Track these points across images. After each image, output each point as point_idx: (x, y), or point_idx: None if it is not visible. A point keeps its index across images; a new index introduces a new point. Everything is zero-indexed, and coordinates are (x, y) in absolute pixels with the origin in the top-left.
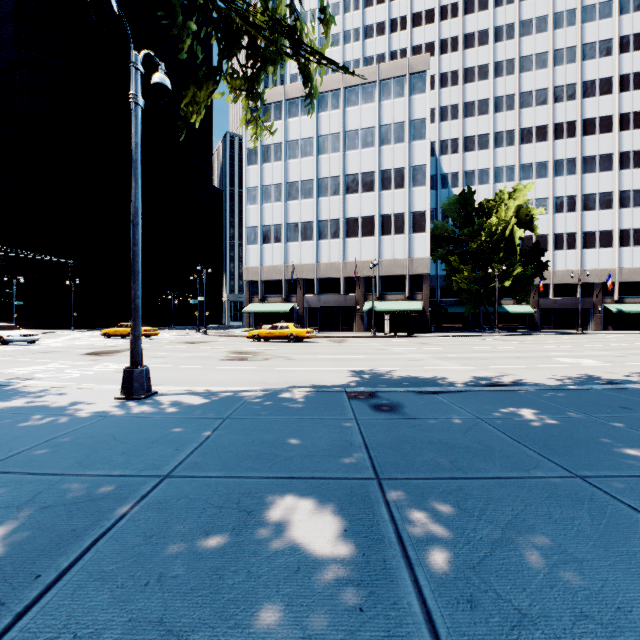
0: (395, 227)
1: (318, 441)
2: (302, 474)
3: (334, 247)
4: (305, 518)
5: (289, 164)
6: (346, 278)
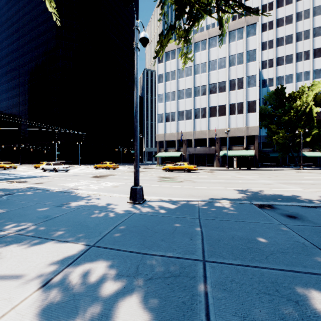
0: (237, 110)
1: (277, 240)
2: (298, 268)
3: (203, 122)
4: None
5: (179, 81)
6: (209, 138)
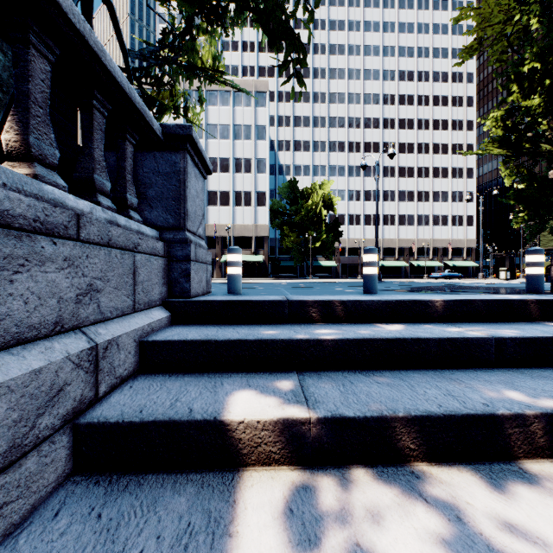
0: (245, 201)
1: None
2: None
3: None
4: None
5: None
6: (208, 237)
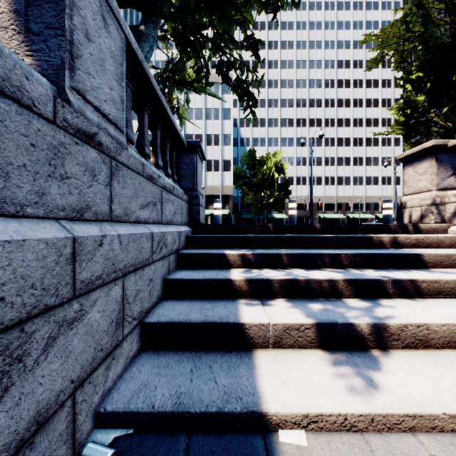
0: (214, 167)
1: None
2: None
3: None
4: None
5: None
6: None
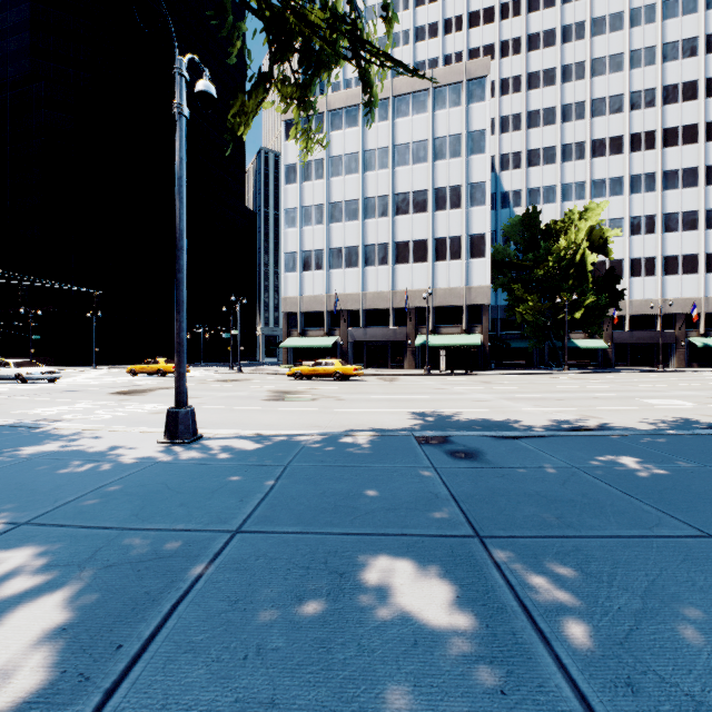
0: (451, 252)
1: (398, 492)
2: (390, 530)
3: (382, 274)
4: (407, 582)
5: (332, 182)
6: (395, 309)
